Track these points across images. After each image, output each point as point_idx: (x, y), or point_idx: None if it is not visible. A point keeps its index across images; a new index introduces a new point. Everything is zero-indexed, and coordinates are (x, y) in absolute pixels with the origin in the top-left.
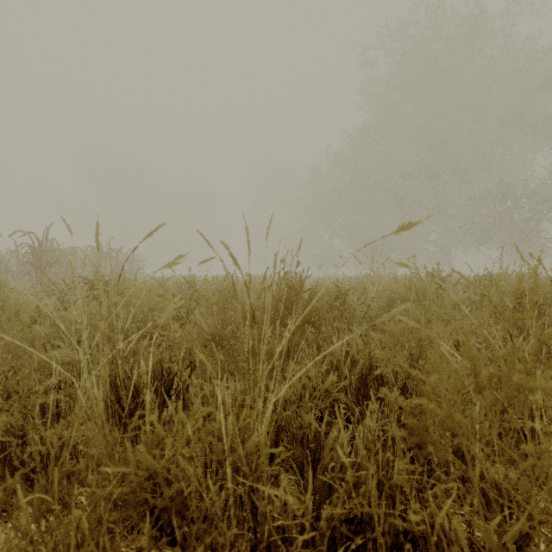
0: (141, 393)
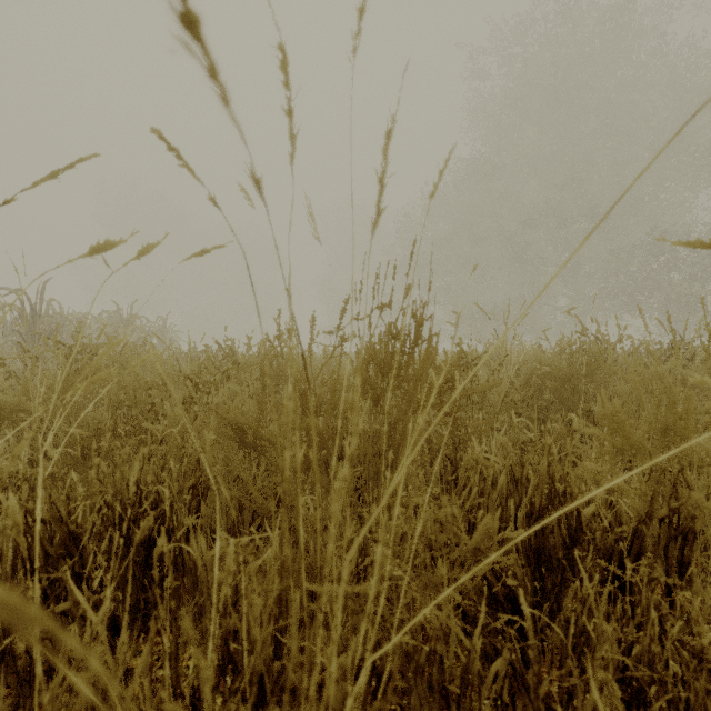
0: (86, 551)
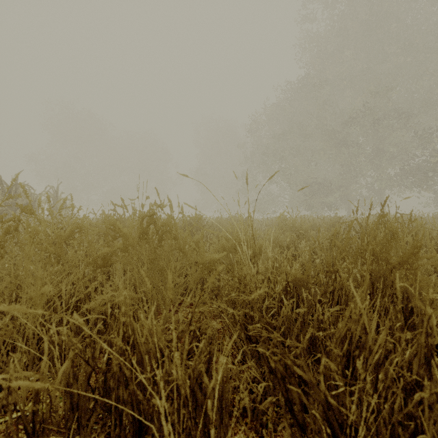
0: None
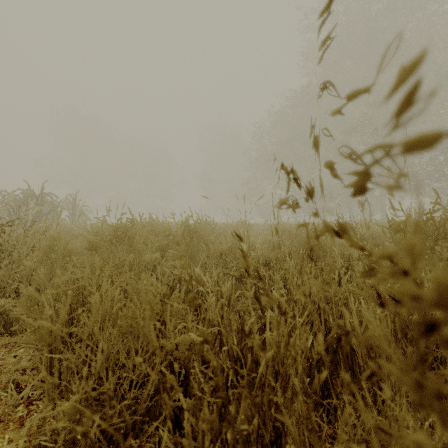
0: None
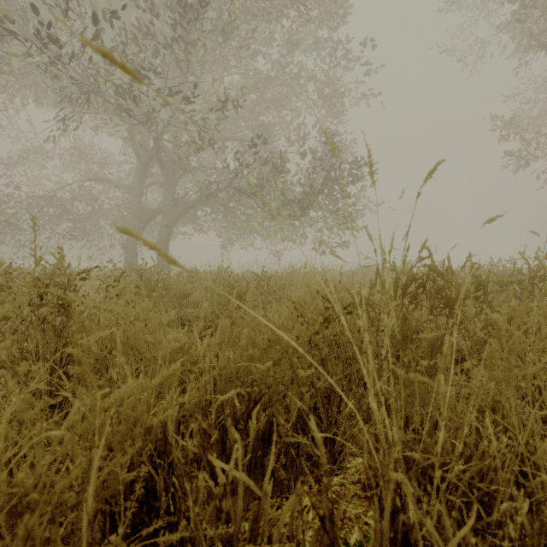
0: None
